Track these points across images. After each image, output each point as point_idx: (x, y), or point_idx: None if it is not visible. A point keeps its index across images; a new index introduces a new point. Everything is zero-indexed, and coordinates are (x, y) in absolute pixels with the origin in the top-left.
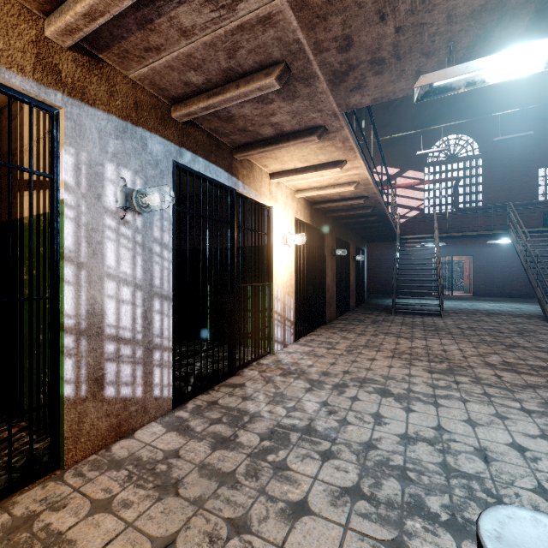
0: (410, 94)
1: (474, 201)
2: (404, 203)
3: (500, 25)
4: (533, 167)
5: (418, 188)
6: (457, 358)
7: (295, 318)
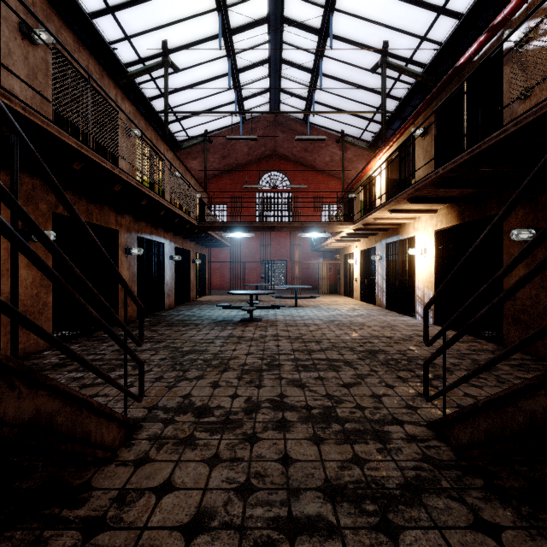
0: None
1: None
2: None
3: (317, 228)
4: None
5: None
6: (332, 326)
7: (435, 308)
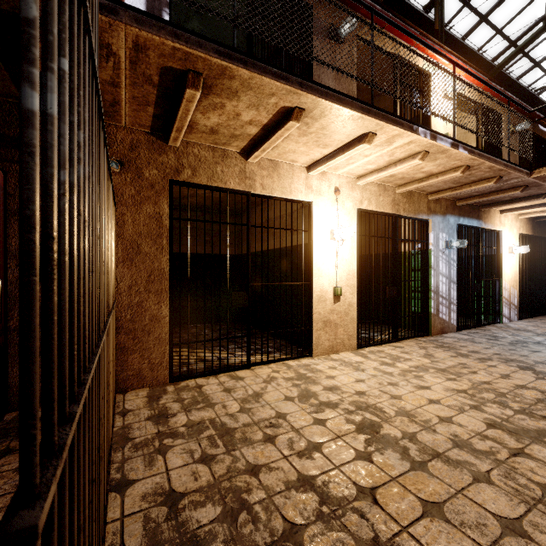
0: None
1: None
2: None
3: None
4: None
5: None
6: None
7: (518, 304)
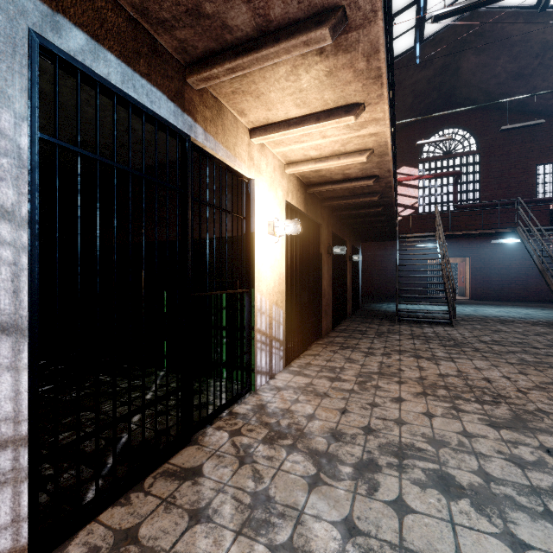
0: (407, 81)
1: (471, 200)
2: (398, 201)
3: None
4: (532, 164)
5: (412, 185)
6: (513, 394)
7: (286, 336)
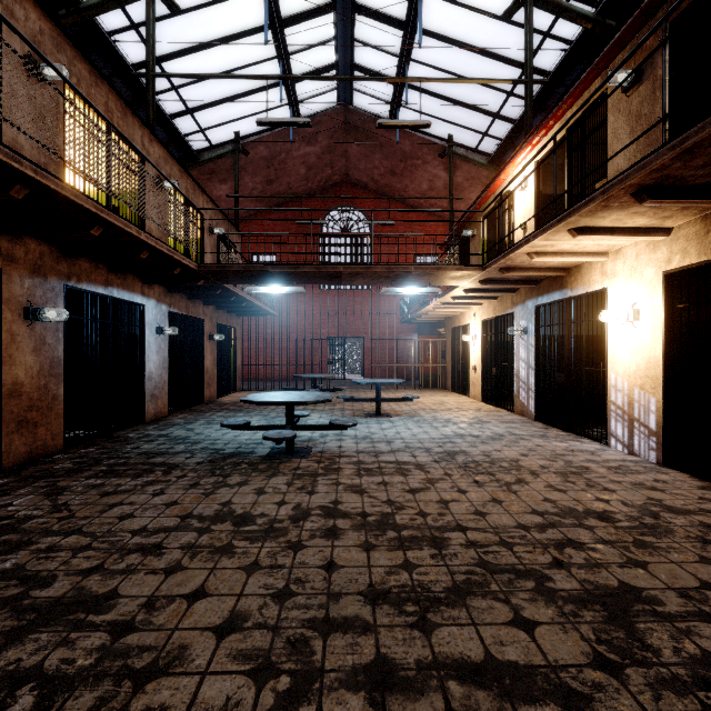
0: None
1: None
2: None
3: (416, 277)
4: None
5: None
6: (454, 471)
7: (664, 431)
